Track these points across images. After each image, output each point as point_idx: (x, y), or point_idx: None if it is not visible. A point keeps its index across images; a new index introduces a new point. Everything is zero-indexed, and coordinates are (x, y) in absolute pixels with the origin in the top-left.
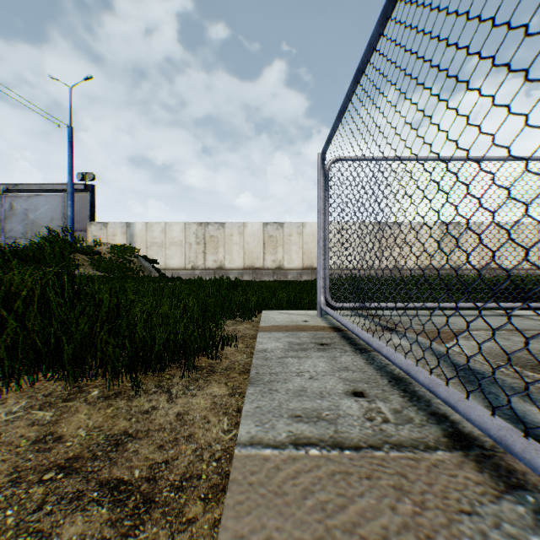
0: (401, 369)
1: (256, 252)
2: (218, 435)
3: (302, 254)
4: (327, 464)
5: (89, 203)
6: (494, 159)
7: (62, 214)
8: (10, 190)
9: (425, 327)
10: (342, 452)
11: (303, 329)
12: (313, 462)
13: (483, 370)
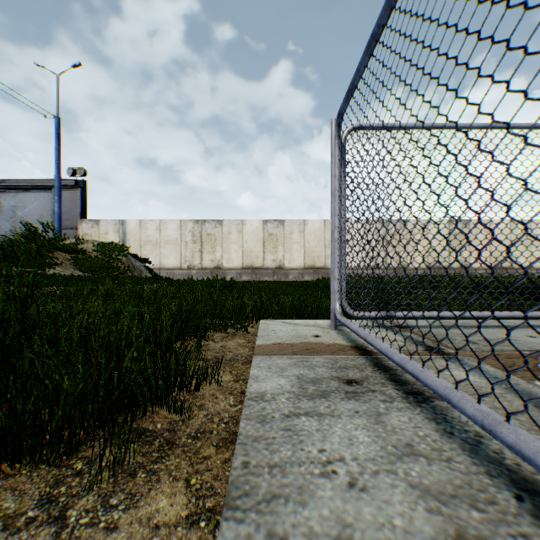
0: None
1: (256, 251)
2: None
3: (304, 253)
4: None
5: (80, 200)
6: None
7: (51, 211)
8: None
9: (482, 347)
10: None
11: (315, 350)
12: None
13: None
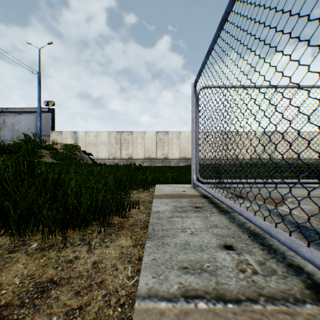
0: (261, 229)
1: (152, 149)
2: (123, 281)
3: (179, 150)
4: (215, 319)
5: (51, 119)
6: (305, 87)
7: (34, 126)
8: (3, 111)
9: (263, 195)
10: (225, 306)
11: (183, 196)
12: (202, 317)
13: (314, 227)
